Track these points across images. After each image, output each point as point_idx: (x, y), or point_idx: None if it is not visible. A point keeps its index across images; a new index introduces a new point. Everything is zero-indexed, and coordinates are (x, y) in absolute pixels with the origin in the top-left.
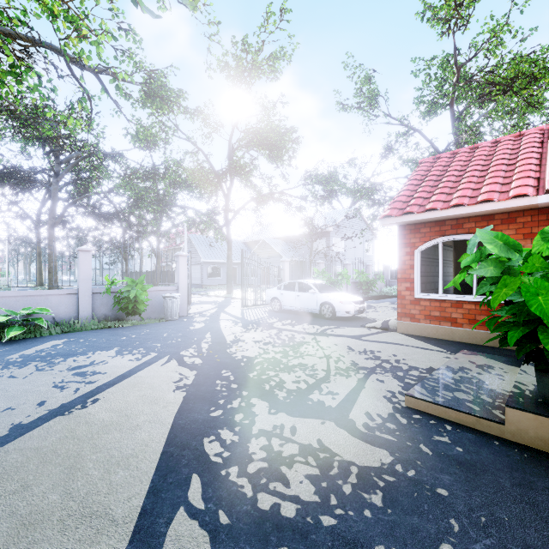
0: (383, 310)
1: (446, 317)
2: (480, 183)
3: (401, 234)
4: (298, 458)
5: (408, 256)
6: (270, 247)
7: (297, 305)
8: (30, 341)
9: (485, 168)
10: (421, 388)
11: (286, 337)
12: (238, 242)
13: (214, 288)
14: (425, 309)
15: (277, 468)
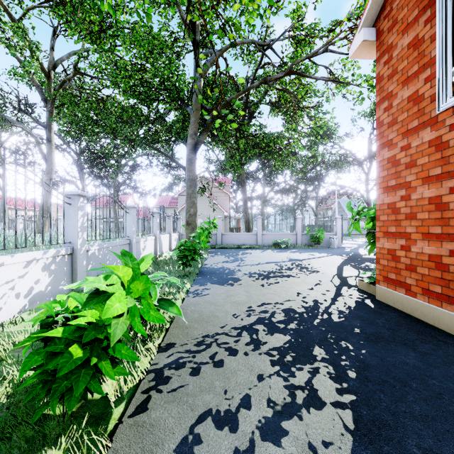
0: None
1: None
2: None
3: None
4: (372, 266)
5: None
6: None
7: None
8: (287, 249)
9: None
10: None
11: None
12: None
13: (358, 237)
14: None
15: (367, 266)
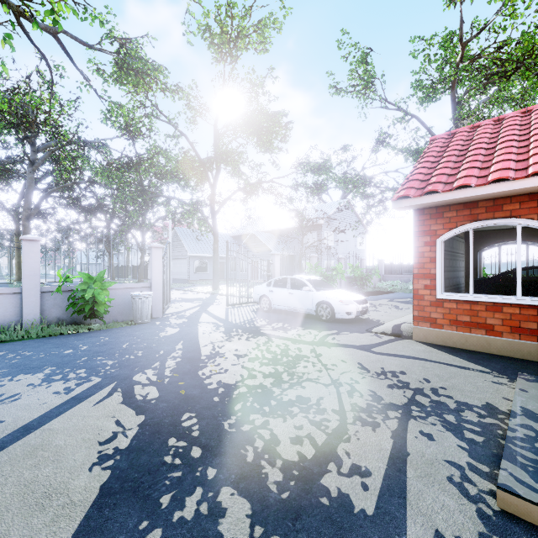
0: (384, 309)
1: (479, 323)
2: (523, 153)
3: (418, 220)
4: None
5: (428, 246)
6: (259, 241)
7: (289, 305)
8: None
9: (525, 138)
10: (516, 466)
11: (277, 348)
12: (226, 236)
13: (201, 283)
14: (450, 312)
15: None
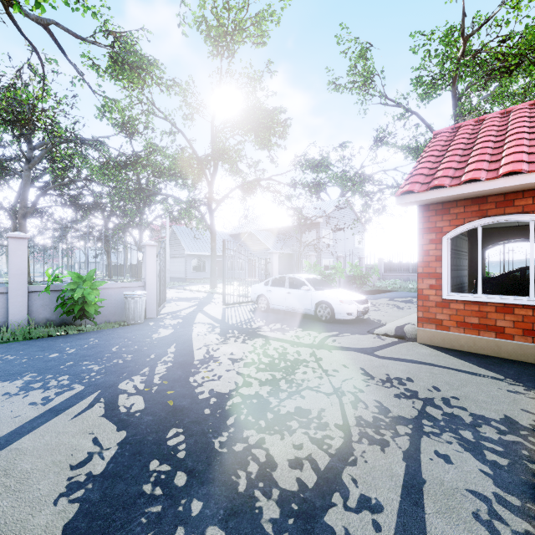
0: (385, 309)
1: (488, 325)
2: None
3: (422, 216)
4: None
5: (433, 244)
6: (257, 239)
7: (287, 304)
8: None
9: None
10: None
11: (275, 352)
12: (224, 234)
13: (199, 282)
14: (456, 313)
15: None
